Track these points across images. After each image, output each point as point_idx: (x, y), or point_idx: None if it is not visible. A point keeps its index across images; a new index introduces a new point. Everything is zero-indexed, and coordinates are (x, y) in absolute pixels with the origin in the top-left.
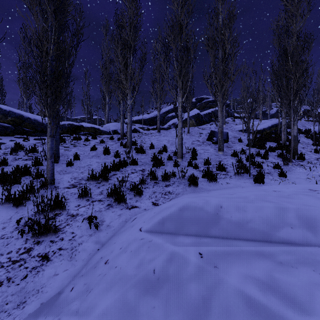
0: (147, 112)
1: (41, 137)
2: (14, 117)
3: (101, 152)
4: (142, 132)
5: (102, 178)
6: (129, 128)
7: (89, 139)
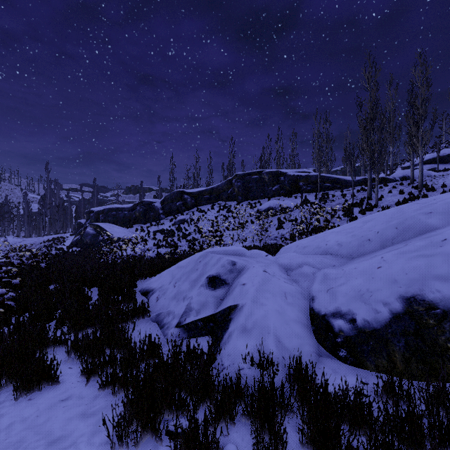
0: (449, 143)
1: (349, 189)
2: (331, 179)
3: (396, 193)
4: (435, 175)
5: (404, 203)
6: (420, 174)
7: (382, 187)
